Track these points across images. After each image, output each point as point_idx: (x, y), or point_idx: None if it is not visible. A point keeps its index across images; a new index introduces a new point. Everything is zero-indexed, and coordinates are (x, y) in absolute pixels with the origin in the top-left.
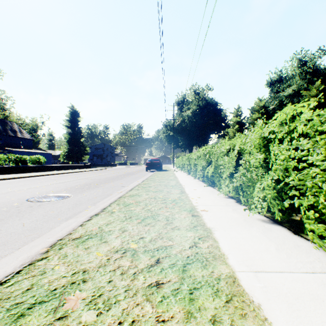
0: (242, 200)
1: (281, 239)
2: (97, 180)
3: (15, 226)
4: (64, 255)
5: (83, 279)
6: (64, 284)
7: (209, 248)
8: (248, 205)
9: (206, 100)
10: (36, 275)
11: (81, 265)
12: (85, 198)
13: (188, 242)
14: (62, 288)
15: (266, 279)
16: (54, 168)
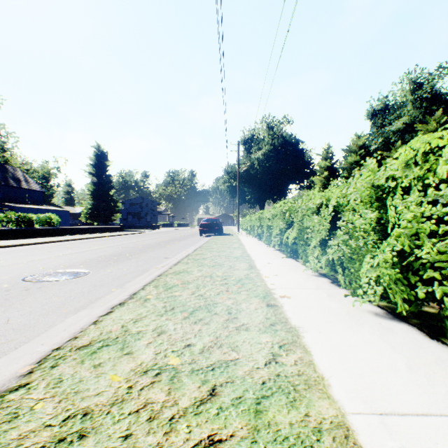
0: (342, 281)
1: (411, 348)
2: (129, 249)
3: None
4: (57, 381)
5: (81, 432)
6: (45, 444)
7: (298, 365)
8: (352, 288)
9: (283, 137)
10: None
11: (82, 400)
12: (109, 276)
13: (262, 353)
14: None
15: (402, 432)
16: (71, 231)
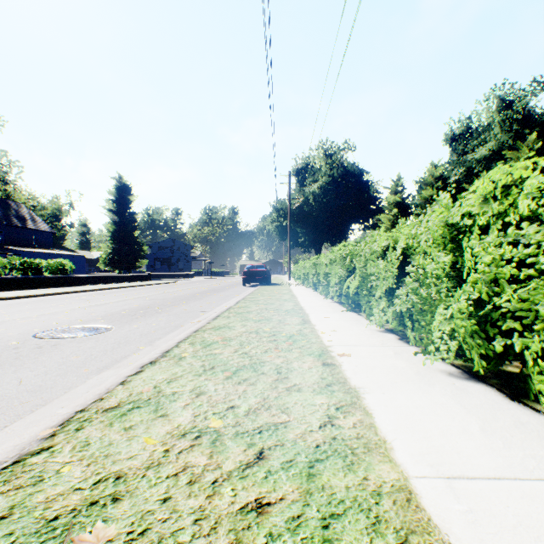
0: (411, 336)
1: (488, 410)
2: (159, 301)
3: (4, 384)
4: (84, 444)
5: (114, 496)
6: (76, 507)
7: (357, 428)
8: (423, 344)
9: (343, 166)
10: (23, 485)
11: (114, 463)
12: (136, 332)
13: (317, 415)
14: (71, 515)
15: (470, 495)
16: (88, 280)
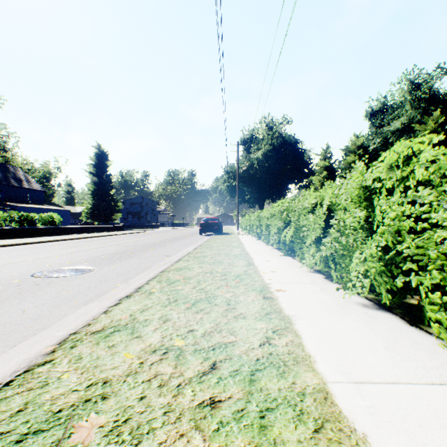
0: (334, 275)
1: (391, 333)
2: (131, 247)
3: (11, 314)
4: (78, 358)
5: (103, 395)
6: (74, 403)
7: (288, 346)
8: (343, 282)
9: (282, 137)
10: (33, 388)
11: (101, 372)
12: (113, 272)
13: (257, 337)
14: (71, 409)
15: (372, 395)
16: (73, 230)
